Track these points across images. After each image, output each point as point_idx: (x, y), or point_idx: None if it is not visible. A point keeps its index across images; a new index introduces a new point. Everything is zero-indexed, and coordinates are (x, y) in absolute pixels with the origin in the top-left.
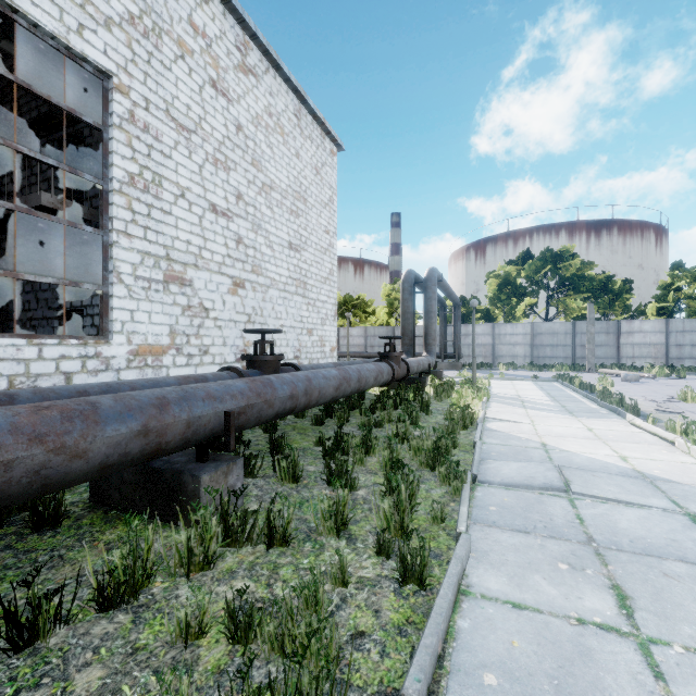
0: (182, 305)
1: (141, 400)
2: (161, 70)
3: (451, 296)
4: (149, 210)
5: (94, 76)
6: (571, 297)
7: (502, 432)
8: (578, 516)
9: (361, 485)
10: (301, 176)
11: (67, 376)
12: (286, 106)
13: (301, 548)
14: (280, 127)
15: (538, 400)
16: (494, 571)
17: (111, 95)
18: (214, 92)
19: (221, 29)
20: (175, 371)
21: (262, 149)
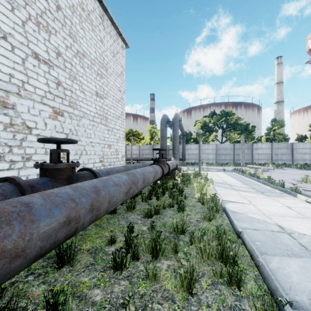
0: (3, 122)
1: None
2: None
3: (182, 130)
4: None
5: None
6: (233, 132)
7: (242, 213)
8: None
9: None
10: (104, 54)
11: None
12: (94, 8)
13: None
14: (89, 20)
15: (237, 184)
16: None
17: None
18: None
19: None
20: None
21: (77, 29)
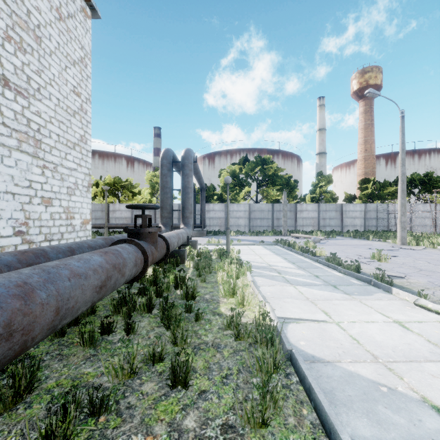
0: None
1: None
2: None
3: (201, 180)
4: None
5: None
6: (271, 188)
7: (330, 363)
8: None
9: None
10: (30, 3)
11: None
12: None
13: None
14: None
15: (289, 269)
16: None
17: None
18: None
19: None
20: None
21: None
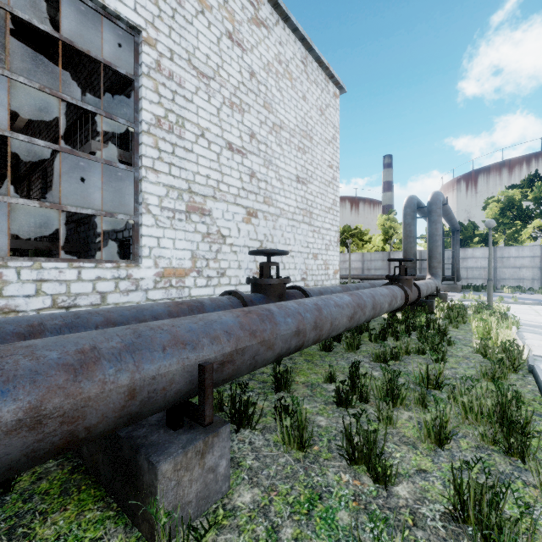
0: (202, 232)
1: (44, 357)
2: (184, 24)
3: (452, 220)
4: (173, 148)
5: (127, 33)
6: None
7: None
8: None
9: (398, 471)
10: (307, 117)
11: (103, 295)
12: (294, 54)
13: None
14: (288, 73)
15: None
16: None
17: (141, 48)
18: (230, 43)
19: None
20: (196, 291)
21: (273, 93)
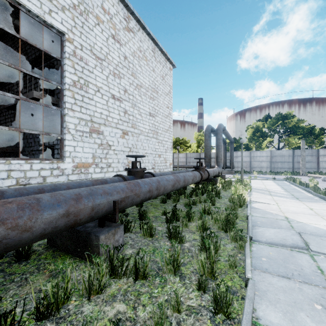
0: (98, 143)
1: (66, 196)
2: (88, 30)
3: (229, 137)
4: (82, 98)
5: (56, 35)
6: (292, 137)
7: (261, 209)
8: (318, 267)
9: (186, 240)
10: (155, 80)
11: (44, 178)
12: (148, 46)
13: (153, 281)
14: (145, 57)
15: (278, 191)
16: (272, 307)
17: (64, 43)
18: (113, 41)
19: (117, 10)
20: (95, 175)
21: (136, 68)
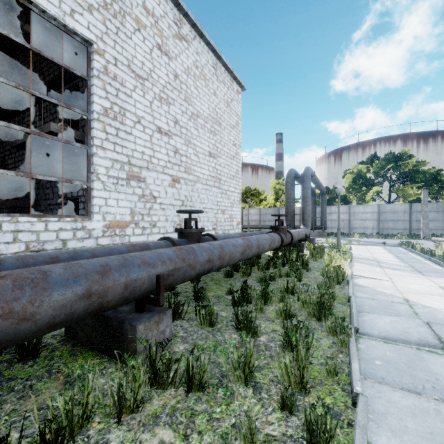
0: (138, 194)
1: (87, 268)
2: (125, 39)
3: (320, 186)
4: (117, 132)
5: (81, 44)
6: (408, 186)
7: (369, 287)
8: None
9: (262, 331)
10: (217, 108)
11: (64, 242)
12: (207, 61)
13: (215, 394)
14: (203, 75)
15: (390, 261)
16: (397, 441)
17: (92, 56)
18: (160, 53)
19: (164, 11)
20: (134, 238)
21: (191, 90)
